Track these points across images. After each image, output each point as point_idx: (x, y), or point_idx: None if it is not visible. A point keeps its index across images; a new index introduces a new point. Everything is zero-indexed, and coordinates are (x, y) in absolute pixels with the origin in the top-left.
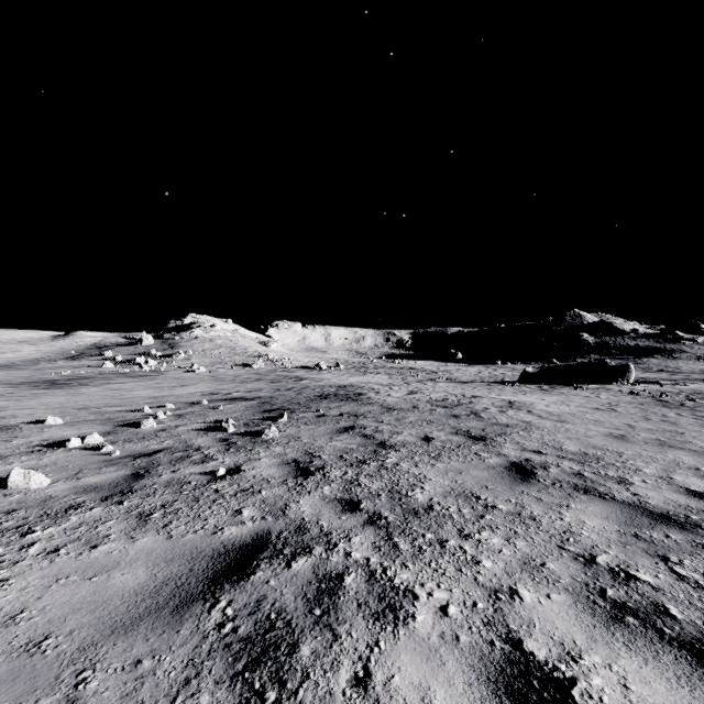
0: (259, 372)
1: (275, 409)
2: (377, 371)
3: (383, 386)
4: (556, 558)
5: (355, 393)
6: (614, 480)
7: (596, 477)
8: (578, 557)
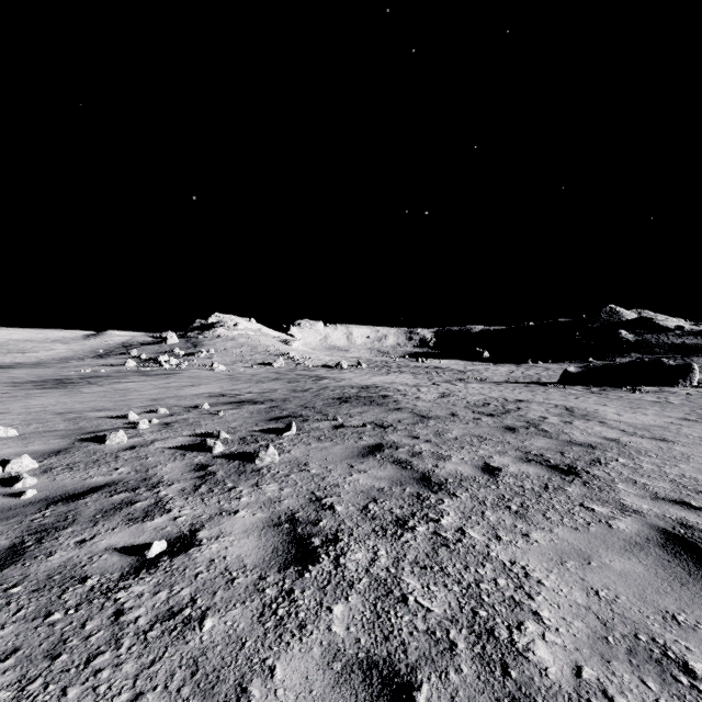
0: (278, 371)
1: (284, 416)
2: (401, 370)
3: (409, 387)
4: None
5: (380, 395)
6: None
7: None
8: None
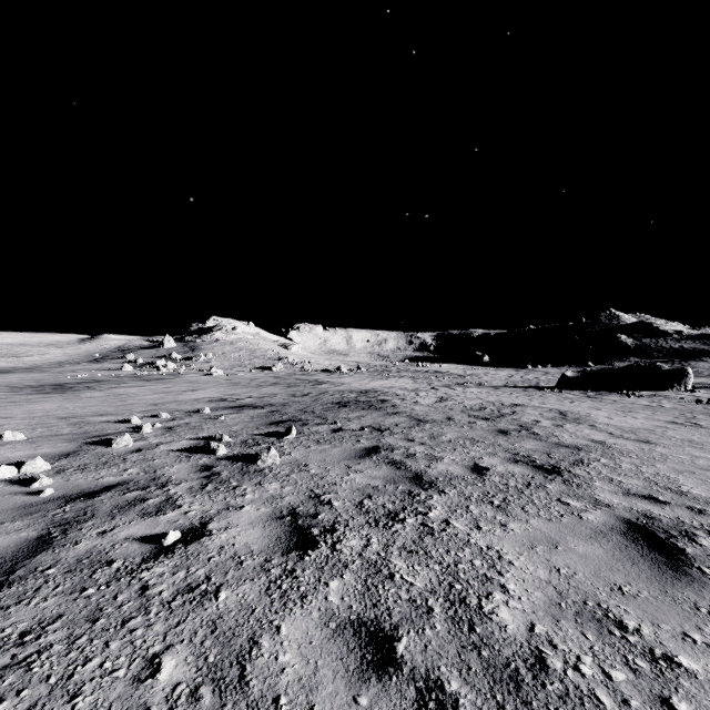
0: (277, 375)
1: (284, 421)
2: (401, 374)
3: (408, 392)
4: None
5: (378, 399)
6: None
7: None
8: None
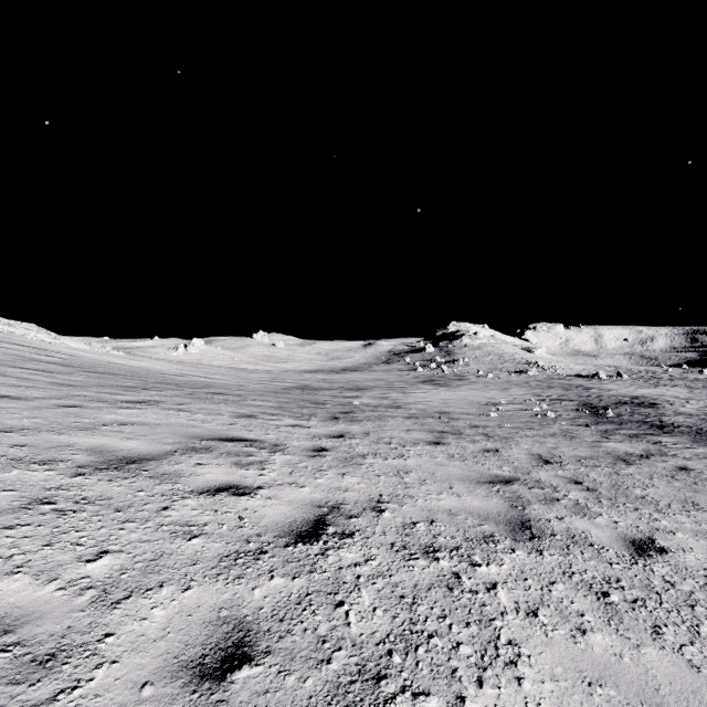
0: (538, 379)
1: (596, 407)
2: (673, 383)
3: (678, 399)
4: None
5: (649, 402)
6: None
7: None
8: None
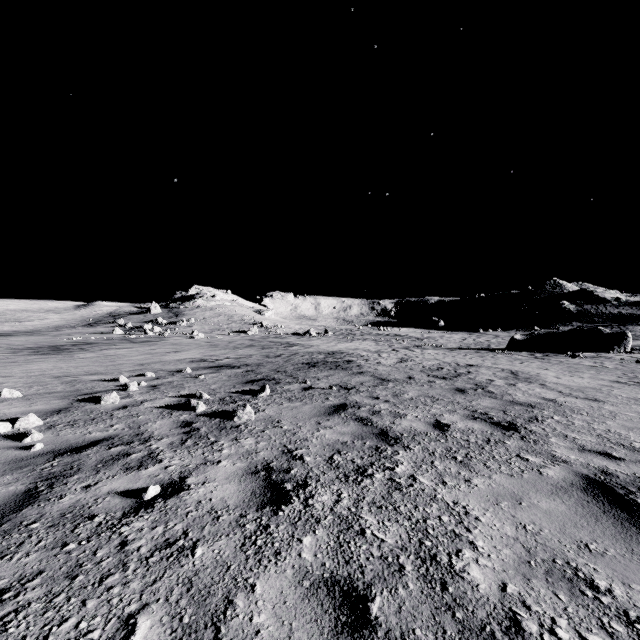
0: (252, 338)
1: (259, 379)
2: (364, 337)
3: (371, 353)
4: None
5: (344, 360)
6: None
7: None
8: None
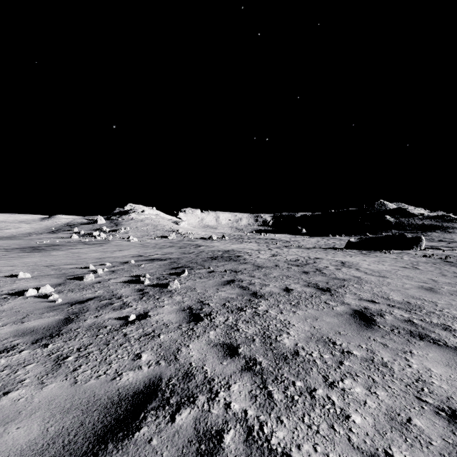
0: (172, 241)
1: (180, 267)
2: (250, 240)
3: (254, 251)
4: (418, 412)
5: (235, 255)
6: (439, 326)
7: (425, 324)
8: (438, 411)
